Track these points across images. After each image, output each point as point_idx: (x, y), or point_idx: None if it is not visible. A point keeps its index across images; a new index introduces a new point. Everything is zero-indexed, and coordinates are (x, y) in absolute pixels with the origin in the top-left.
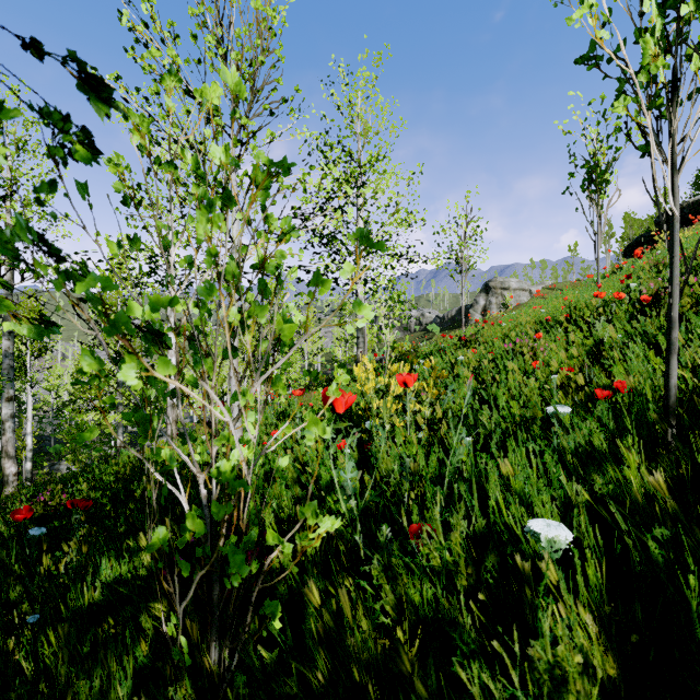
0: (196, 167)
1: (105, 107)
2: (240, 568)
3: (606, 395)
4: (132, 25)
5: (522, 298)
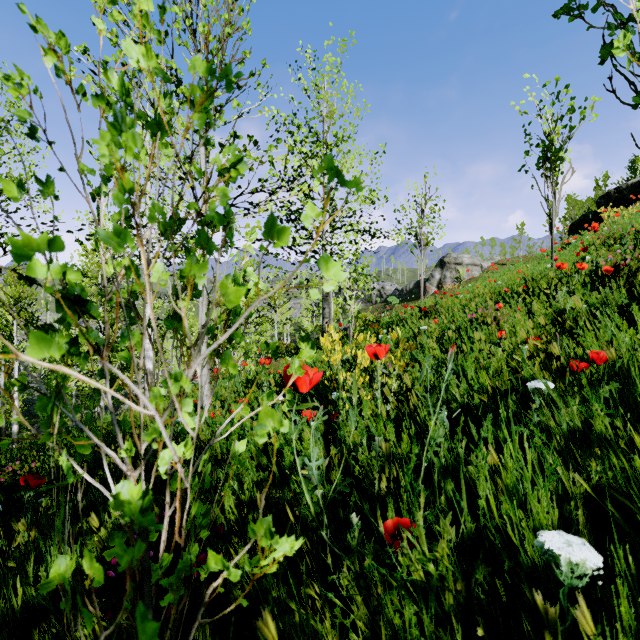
0: (123, 93)
1: None
2: None
3: (583, 367)
4: None
5: (474, 272)
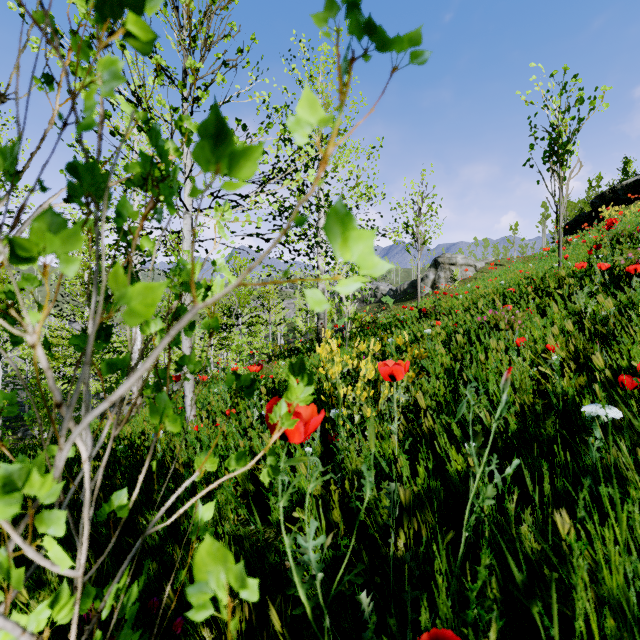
0: None
1: None
2: None
3: (637, 384)
4: None
5: (468, 272)
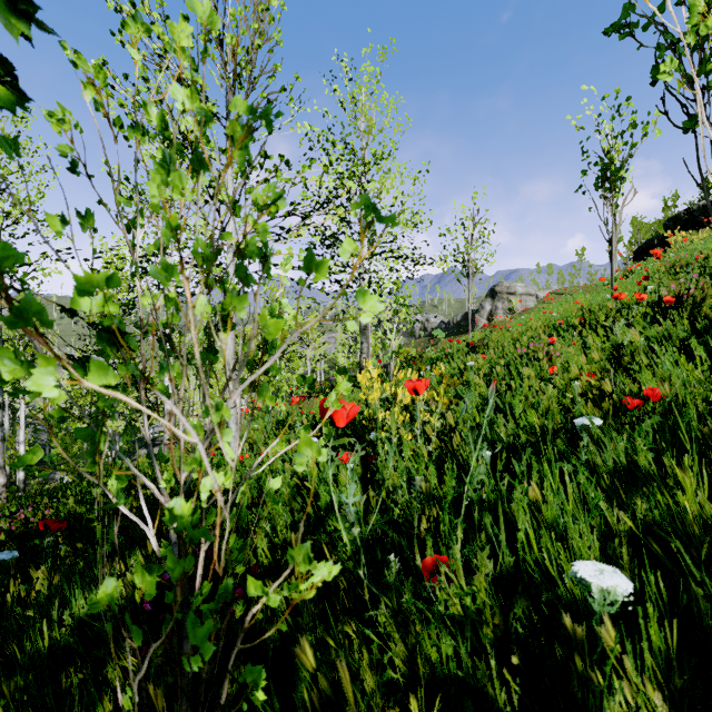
0: (162, 127)
1: (22, 23)
2: (202, 645)
3: (636, 404)
4: (119, 5)
5: (528, 303)
